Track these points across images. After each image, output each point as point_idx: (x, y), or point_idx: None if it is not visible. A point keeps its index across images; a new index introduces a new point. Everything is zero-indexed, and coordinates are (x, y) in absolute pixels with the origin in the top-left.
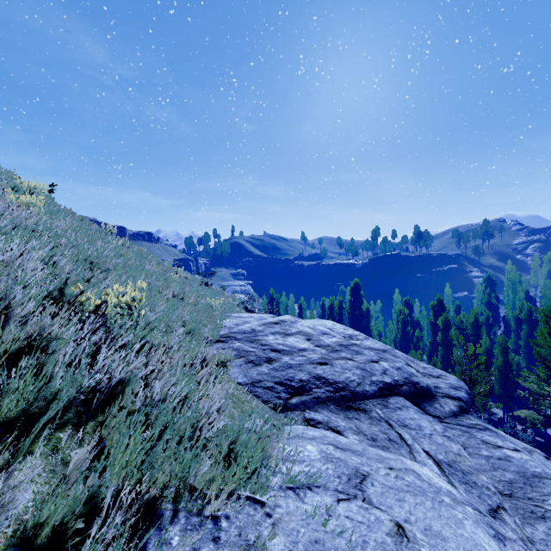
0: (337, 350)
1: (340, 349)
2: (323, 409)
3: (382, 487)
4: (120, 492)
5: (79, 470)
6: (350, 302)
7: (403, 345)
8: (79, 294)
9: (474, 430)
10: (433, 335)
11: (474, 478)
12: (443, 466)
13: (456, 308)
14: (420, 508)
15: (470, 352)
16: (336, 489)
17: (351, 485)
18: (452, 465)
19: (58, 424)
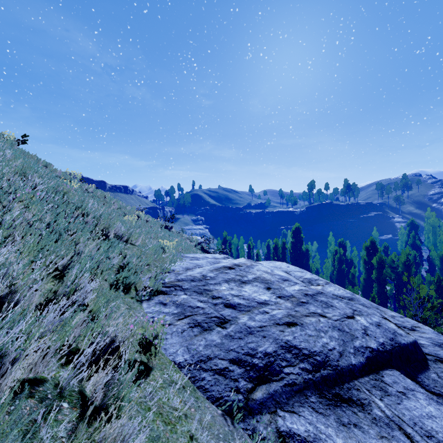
0: (303, 302)
1: (307, 301)
2: (302, 405)
3: None
4: None
5: None
6: (292, 243)
7: (339, 281)
8: None
9: None
10: (367, 272)
11: None
12: None
13: (384, 249)
14: None
15: (422, 294)
16: None
17: None
18: None
19: None
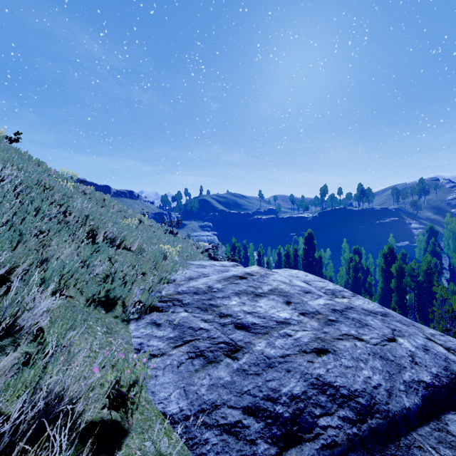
0: (332, 321)
1: (336, 319)
2: None
3: None
4: None
5: None
6: (304, 250)
7: (354, 290)
8: None
9: None
10: (384, 281)
11: None
12: None
13: (402, 256)
14: None
15: (455, 306)
16: None
17: None
18: None
19: None
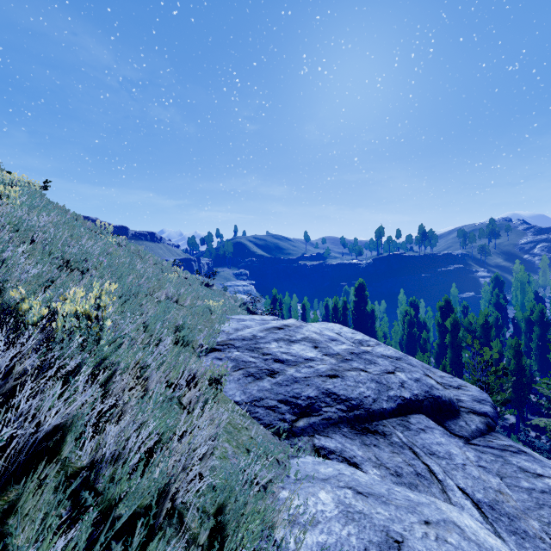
0: (347, 360)
1: (351, 359)
2: (335, 433)
3: None
4: None
5: None
6: (355, 303)
7: (409, 347)
8: (20, 301)
9: (508, 454)
10: (441, 337)
11: (523, 524)
12: (484, 508)
13: (463, 309)
14: None
15: (486, 357)
16: None
17: None
18: (494, 507)
19: None
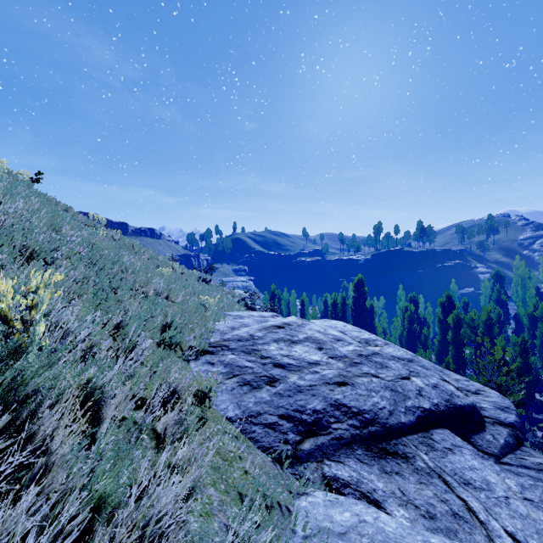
0: (356, 363)
1: (360, 362)
2: (348, 457)
3: None
4: None
5: None
6: (354, 298)
7: (409, 343)
8: None
9: None
10: (442, 333)
11: None
12: None
13: (464, 305)
14: None
15: (498, 357)
16: None
17: None
18: None
19: None
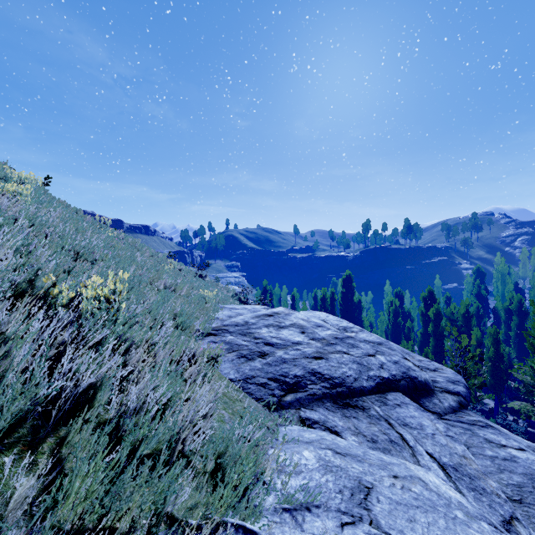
0: (332, 344)
1: (335, 343)
2: (319, 407)
3: (389, 503)
4: (76, 532)
5: (18, 513)
6: (342, 293)
7: (394, 336)
8: (51, 286)
9: (476, 428)
10: (424, 326)
11: (483, 483)
12: (449, 470)
13: (446, 299)
14: (434, 529)
15: (464, 344)
16: (338, 509)
17: (355, 502)
18: (458, 469)
19: (5, 445)
